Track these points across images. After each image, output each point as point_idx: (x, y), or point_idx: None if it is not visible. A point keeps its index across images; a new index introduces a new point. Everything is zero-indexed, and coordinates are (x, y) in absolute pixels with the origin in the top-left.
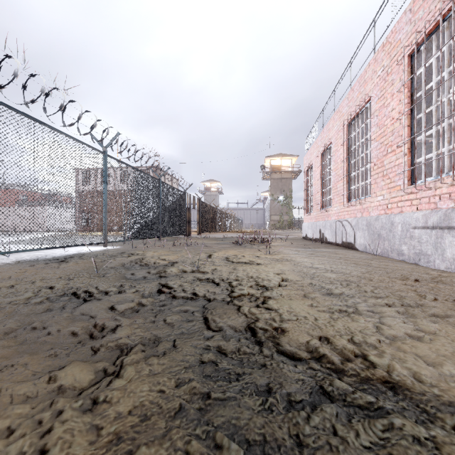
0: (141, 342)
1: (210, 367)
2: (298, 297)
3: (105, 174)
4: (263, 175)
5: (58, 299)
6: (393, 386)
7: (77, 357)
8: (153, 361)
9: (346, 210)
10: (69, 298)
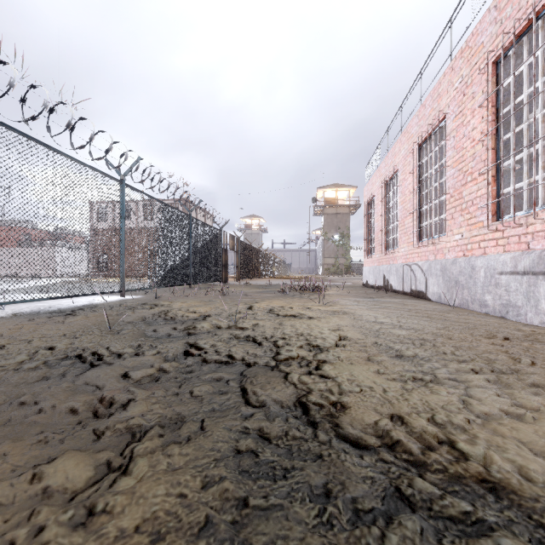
0: (159, 423)
1: (249, 460)
2: (360, 361)
3: (123, 208)
4: (315, 209)
5: (58, 364)
6: (494, 487)
7: (74, 444)
8: (173, 451)
9: (416, 251)
10: (72, 362)
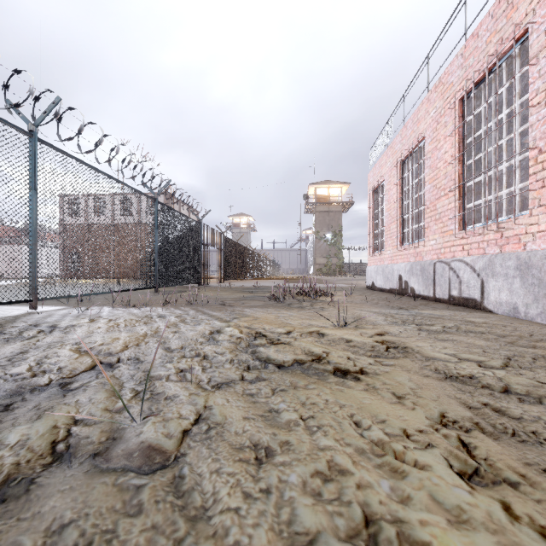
0: None
1: None
2: None
3: (33, 174)
4: (306, 207)
5: None
6: None
7: None
8: None
9: (458, 243)
10: None
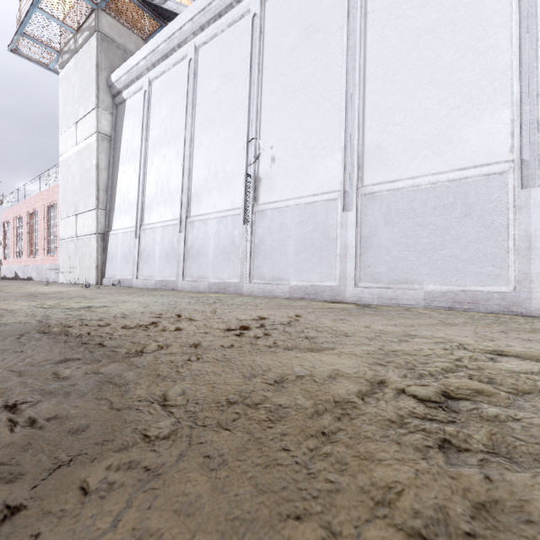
0: None
1: None
2: None
3: None
4: None
5: None
6: (2, 285)
7: None
8: None
9: (30, 260)
10: None
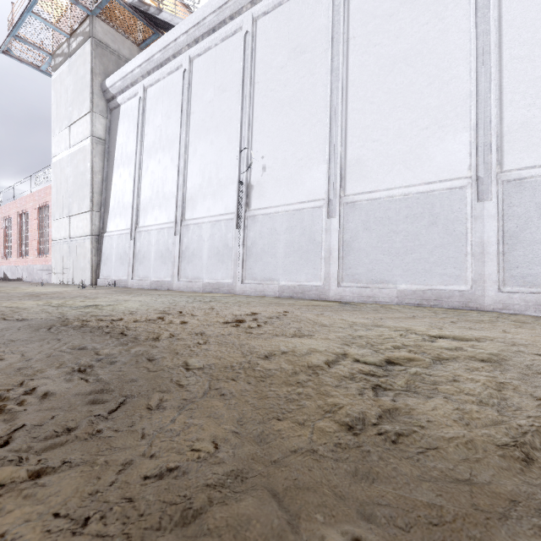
0: None
1: None
2: None
3: None
4: None
5: None
6: None
7: None
8: None
9: (20, 260)
10: None
